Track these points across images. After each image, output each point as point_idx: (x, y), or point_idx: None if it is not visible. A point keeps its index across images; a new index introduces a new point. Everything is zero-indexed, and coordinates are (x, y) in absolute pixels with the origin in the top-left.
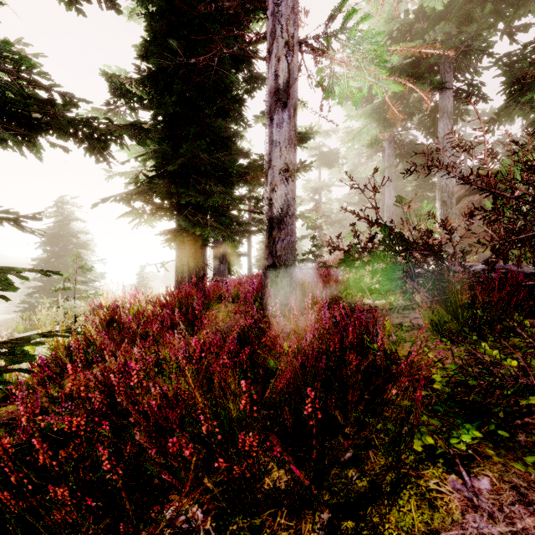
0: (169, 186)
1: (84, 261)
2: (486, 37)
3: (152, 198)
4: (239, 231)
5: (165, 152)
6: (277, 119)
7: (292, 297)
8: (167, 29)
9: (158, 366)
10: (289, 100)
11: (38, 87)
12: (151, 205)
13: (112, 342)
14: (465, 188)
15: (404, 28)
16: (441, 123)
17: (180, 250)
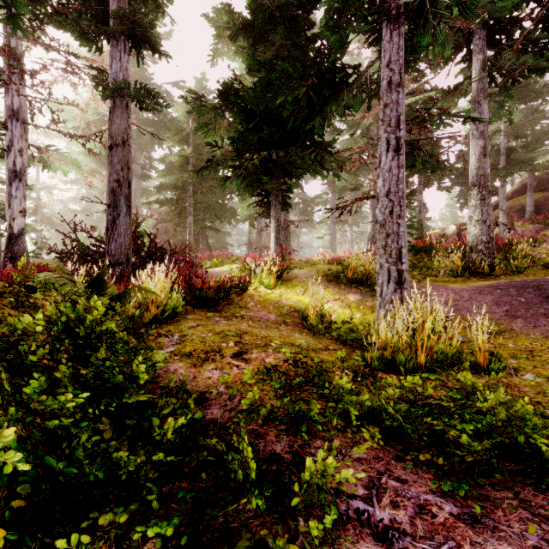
0: None
1: None
2: (151, 147)
3: None
4: None
5: None
6: (15, 185)
7: None
8: None
9: None
10: (23, 178)
11: None
12: None
13: None
14: (160, 218)
15: None
16: (134, 180)
17: None
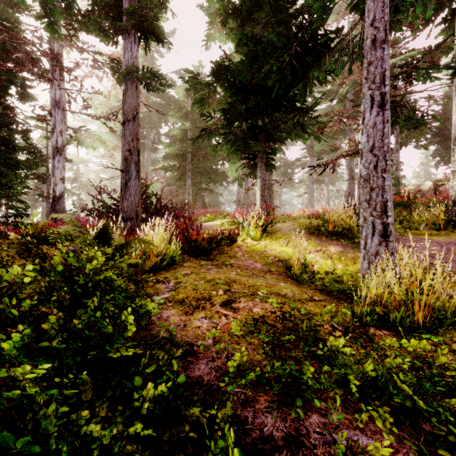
0: None
1: None
2: (159, 125)
3: None
4: None
5: None
6: (57, 158)
7: None
8: None
9: None
10: (63, 153)
11: None
12: None
13: None
14: (166, 182)
15: None
16: (146, 152)
17: None
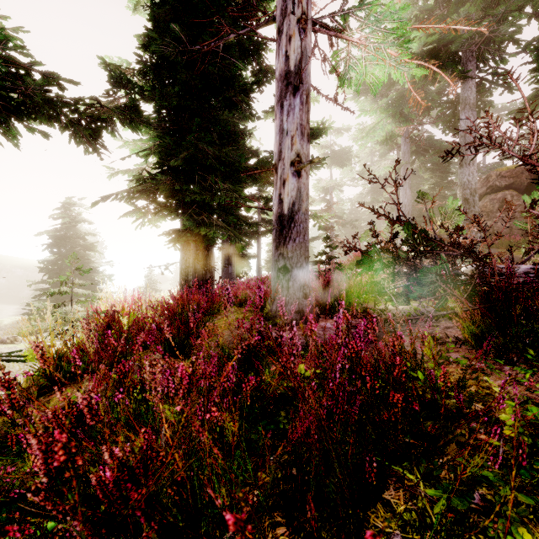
0: (173, 184)
1: (91, 263)
2: (515, 20)
3: (156, 197)
4: (248, 232)
5: (168, 146)
6: (288, 105)
7: (305, 302)
8: (171, 16)
9: (143, 392)
10: (302, 84)
11: (17, 65)
12: (155, 204)
13: (105, 353)
14: (486, 186)
15: (422, 15)
16: (463, 115)
17: (184, 251)
